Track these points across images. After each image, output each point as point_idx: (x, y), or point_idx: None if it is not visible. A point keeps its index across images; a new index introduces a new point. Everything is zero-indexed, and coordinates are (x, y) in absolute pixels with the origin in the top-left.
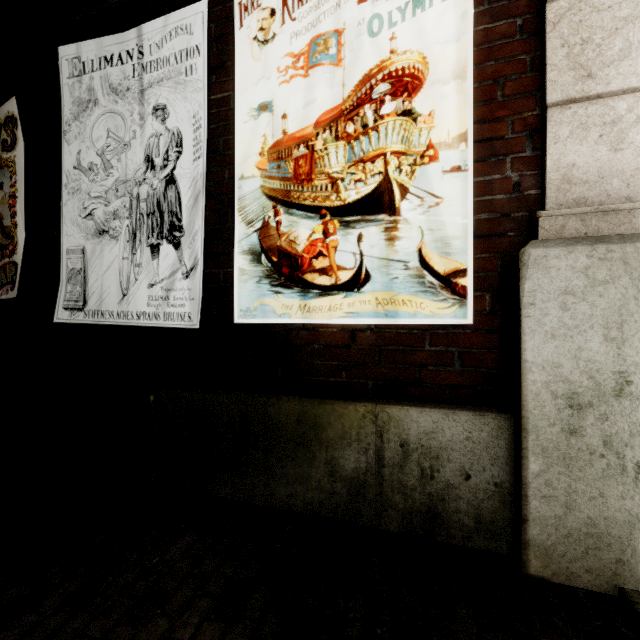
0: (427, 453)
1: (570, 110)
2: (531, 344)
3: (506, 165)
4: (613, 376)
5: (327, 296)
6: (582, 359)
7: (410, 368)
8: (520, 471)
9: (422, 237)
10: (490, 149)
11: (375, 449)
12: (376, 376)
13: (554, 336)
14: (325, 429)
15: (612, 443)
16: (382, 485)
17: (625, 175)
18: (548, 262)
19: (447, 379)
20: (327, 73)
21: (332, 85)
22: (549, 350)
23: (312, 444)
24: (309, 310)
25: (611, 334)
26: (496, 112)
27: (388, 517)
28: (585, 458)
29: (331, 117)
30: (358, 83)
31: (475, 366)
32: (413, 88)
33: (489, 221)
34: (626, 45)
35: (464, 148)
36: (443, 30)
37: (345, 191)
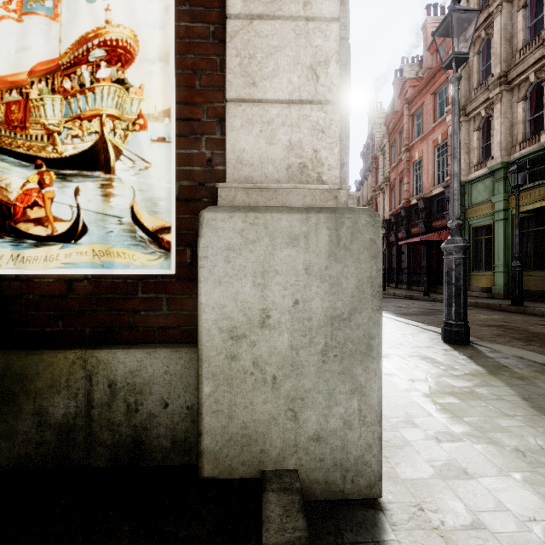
0: (132, 390)
1: (241, 107)
2: (205, 290)
3: (203, 143)
4: (259, 312)
5: (43, 246)
6: (239, 300)
7: (125, 314)
8: (197, 394)
9: (134, 196)
10: (191, 128)
11: (85, 393)
12: (93, 323)
13: (221, 283)
14: (33, 380)
15: (258, 363)
16: (91, 426)
17: (276, 163)
18: (217, 224)
19: (157, 322)
20: (43, 24)
21: (48, 37)
22: (217, 294)
23: (19, 397)
24: (23, 260)
25: (258, 281)
26: (195, 98)
27: (97, 455)
28: (241, 377)
29: (47, 69)
30: (75, 42)
31: (179, 309)
32: (126, 60)
33: (190, 188)
34: (276, 67)
35: (168, 123)
36: (151, 16)
37: (62, 144)
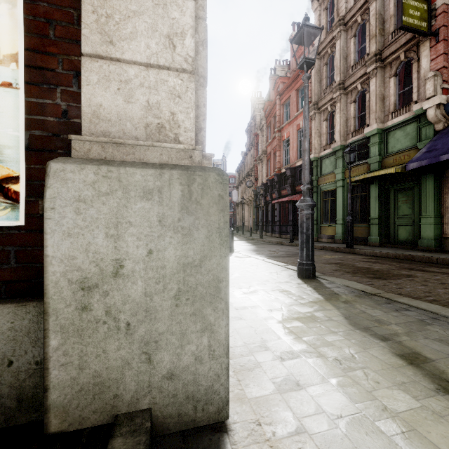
0: None
1: (98, 63)
2: (52, 241)
3: (58, 94)
4: (112, 263)
5: None
6: (91, 251)
7: None
8: (43, 349)
9: None
10: (44, 77)
11: None
12: None
13: (70, 234)
14: None
15: (111, 312)
16: None
17: (134, 121)
18: (66, 175)
19: (2, 276)
20: None
21: None
22: (66, 246)
23: None
24: None
25: (111, 232)
26: (49, 47)
27: None
28: (93, 327)
29: None
30: None
31: (30, 262)
32: None
33: (43, 138)
34: (134, 30)
35: (15, 68)
36: None
37: None
